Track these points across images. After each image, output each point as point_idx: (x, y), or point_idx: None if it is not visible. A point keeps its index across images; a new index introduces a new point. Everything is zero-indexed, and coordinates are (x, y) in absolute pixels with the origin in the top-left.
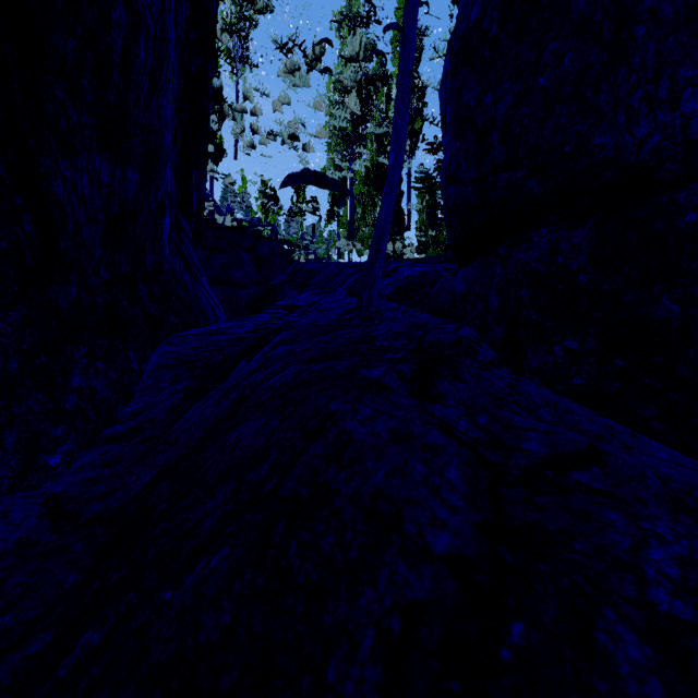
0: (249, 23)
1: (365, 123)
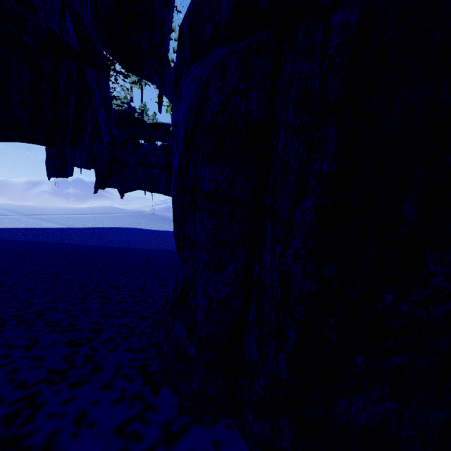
0: None
1: None
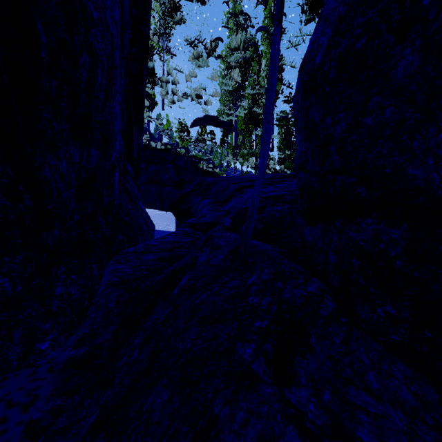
0: (171, 24)
1: (244, 82)
